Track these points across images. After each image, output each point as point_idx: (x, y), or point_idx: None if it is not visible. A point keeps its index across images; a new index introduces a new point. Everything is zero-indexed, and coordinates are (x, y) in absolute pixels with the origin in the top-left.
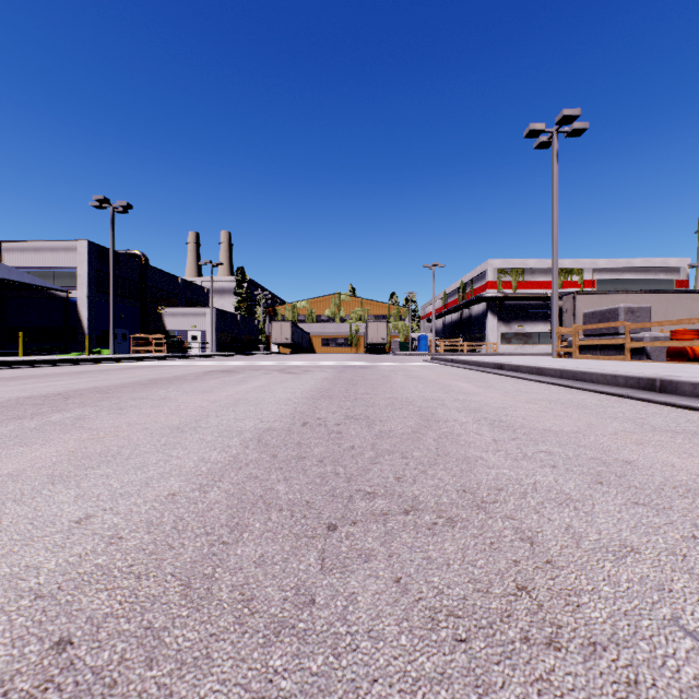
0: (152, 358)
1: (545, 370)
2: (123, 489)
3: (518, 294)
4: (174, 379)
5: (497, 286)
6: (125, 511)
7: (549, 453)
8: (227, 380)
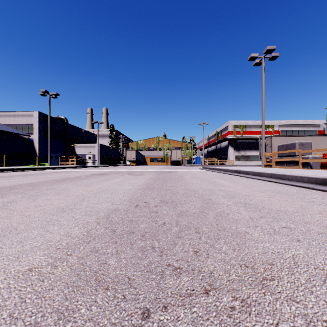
0: (68, 167)
1: (262, 174)
2: None
3: (243, 137)
4: (74, 178)
5: (233, 133)
6: None
7: (290, 229)
8: (101, 179)
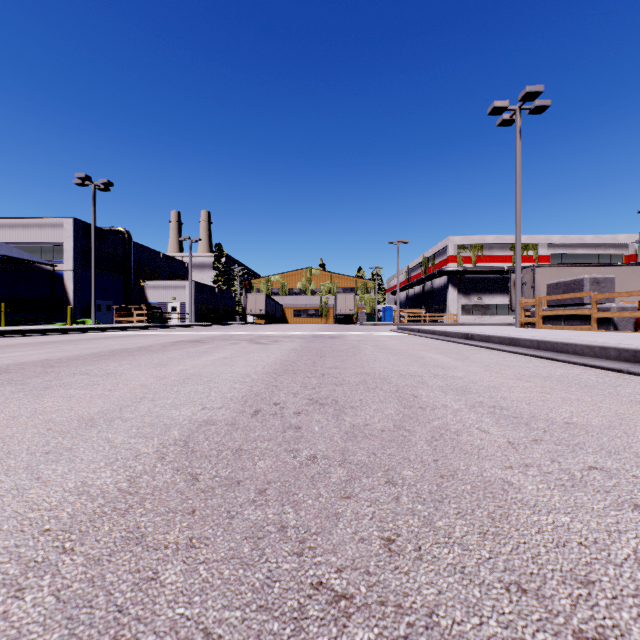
0: (130, 328)
1: (520, 341)
2: None
3: (477, 268)
4: (136, 350)
5: (457, 261)
6: None
7: (606, 472)
8: (191, 351)
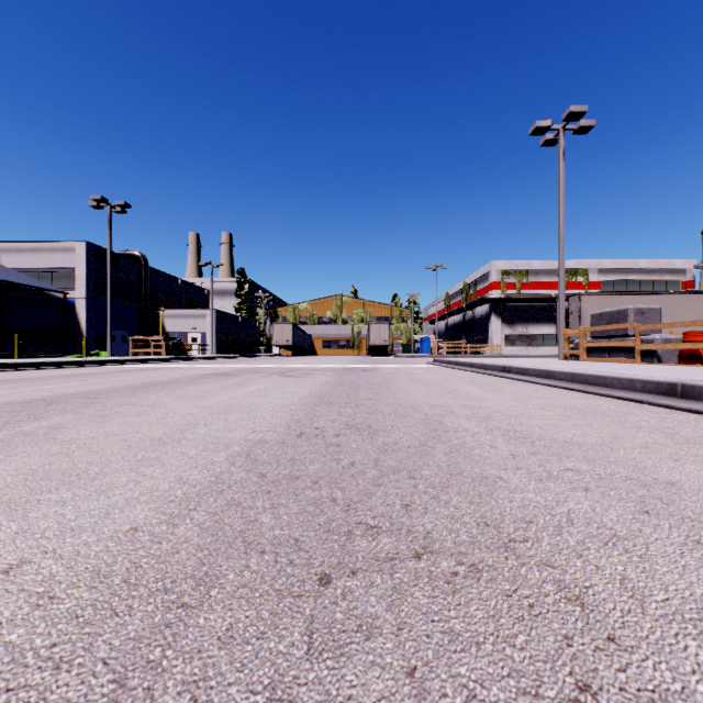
0: (150, 361)
1: (555, 374)
2: (77, 522)
3: (522, 295)
4: (168, 383)
5: (501, 288)
6: (69, 554)
7: (578, 472)
8: (223, 384)
